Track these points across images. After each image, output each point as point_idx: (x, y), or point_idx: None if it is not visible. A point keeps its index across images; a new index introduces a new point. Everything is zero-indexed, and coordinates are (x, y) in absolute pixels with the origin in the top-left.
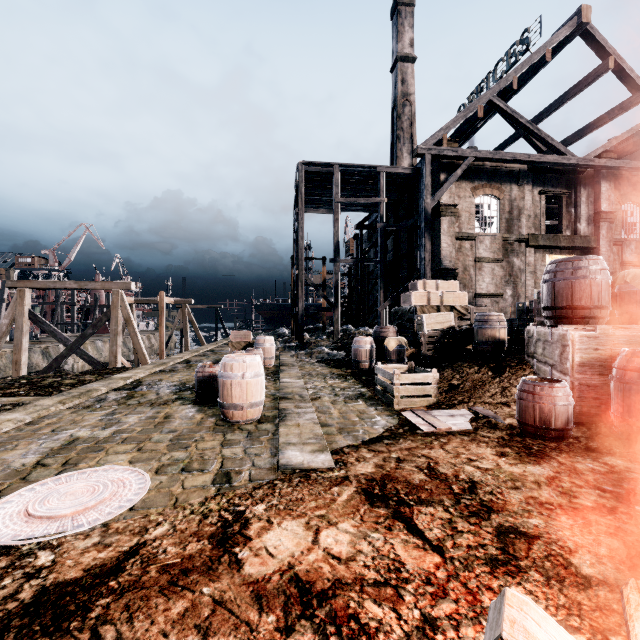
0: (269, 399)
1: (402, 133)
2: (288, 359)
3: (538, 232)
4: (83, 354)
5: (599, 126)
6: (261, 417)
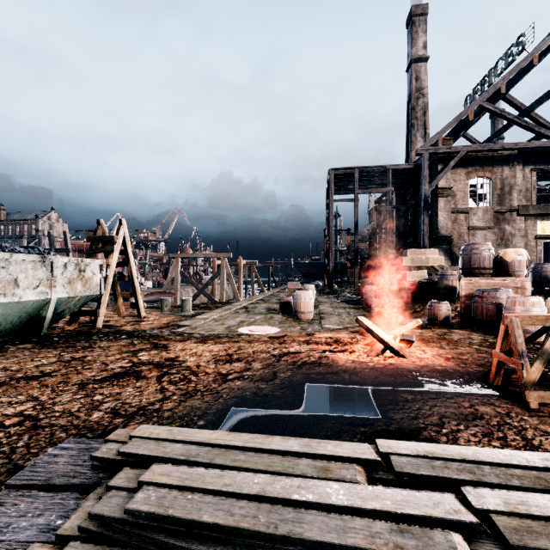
0: (314, 314)
1: (416, 121)
2: (323, 299)
3: (529, 203)
4: (206, 294)
5: None
6: (312, 319)
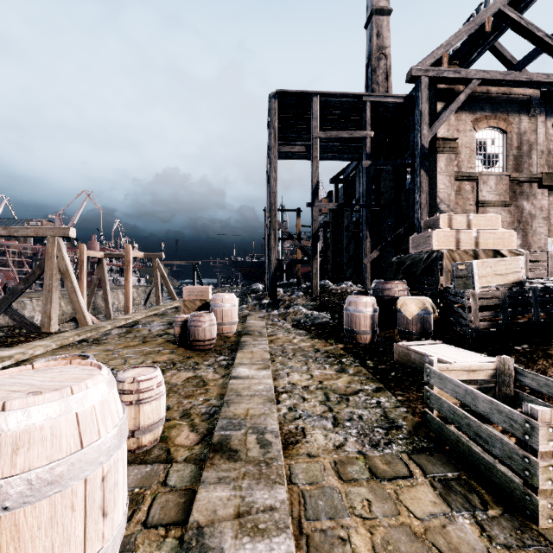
0: (193, 437)
1: (377, 87)
2: (256, 322)
3: (552, 171)
4: (14, 314)
5: None
6: None
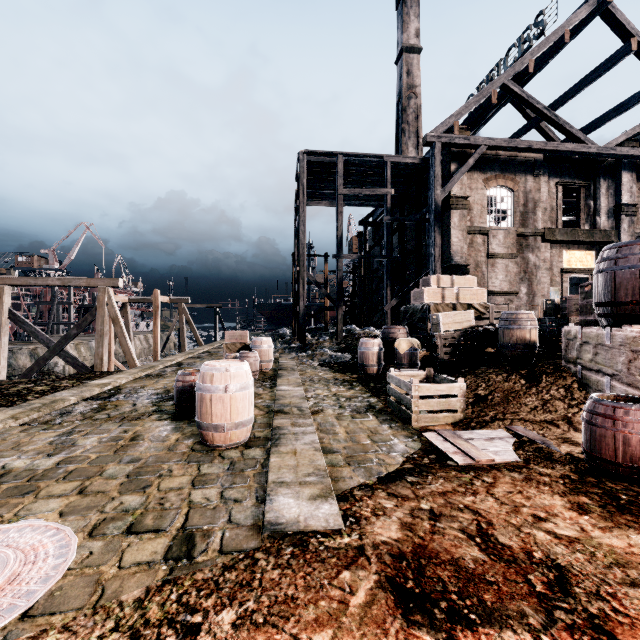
0: (262, 412)
1: (407, 126)
2: (288, 362)
3: (555, 226)
4: (67, 356)
5: (619, 114)
6: (250, 438)
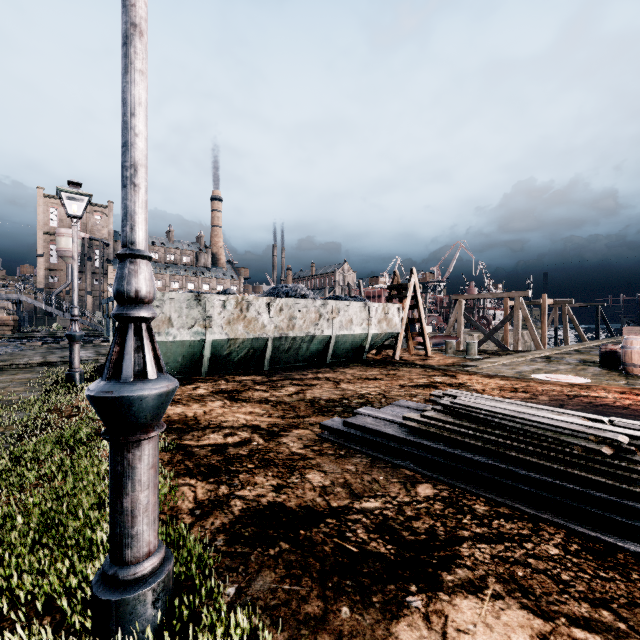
0: None
1: None
2: None
3: None
4: (494, 340)
5: None
6: None
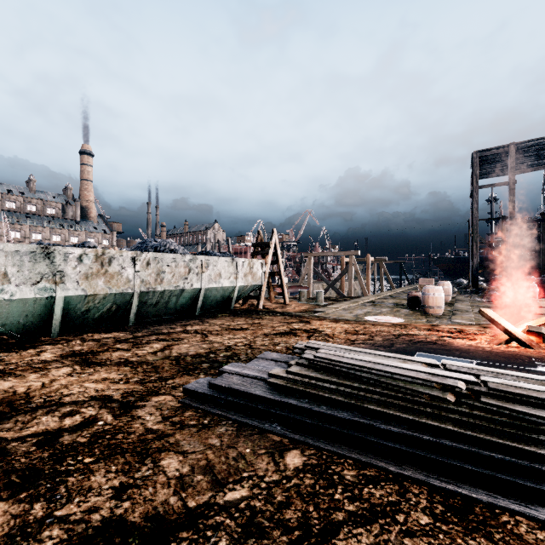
0: (447, 311)
1: None
2: (462, 298)
3: None
4: (335, 289)
5: None
6: (442, 314)
